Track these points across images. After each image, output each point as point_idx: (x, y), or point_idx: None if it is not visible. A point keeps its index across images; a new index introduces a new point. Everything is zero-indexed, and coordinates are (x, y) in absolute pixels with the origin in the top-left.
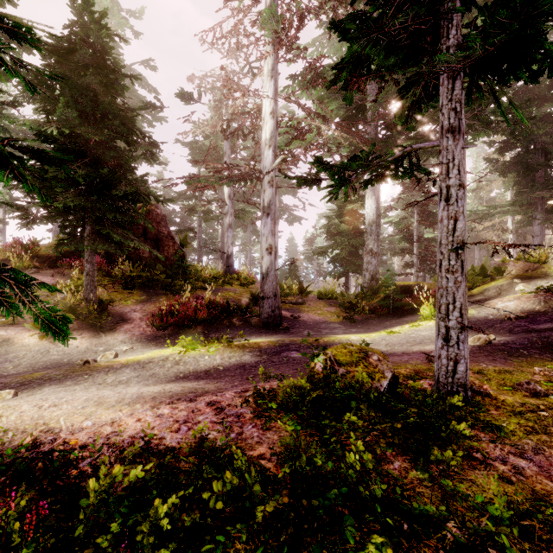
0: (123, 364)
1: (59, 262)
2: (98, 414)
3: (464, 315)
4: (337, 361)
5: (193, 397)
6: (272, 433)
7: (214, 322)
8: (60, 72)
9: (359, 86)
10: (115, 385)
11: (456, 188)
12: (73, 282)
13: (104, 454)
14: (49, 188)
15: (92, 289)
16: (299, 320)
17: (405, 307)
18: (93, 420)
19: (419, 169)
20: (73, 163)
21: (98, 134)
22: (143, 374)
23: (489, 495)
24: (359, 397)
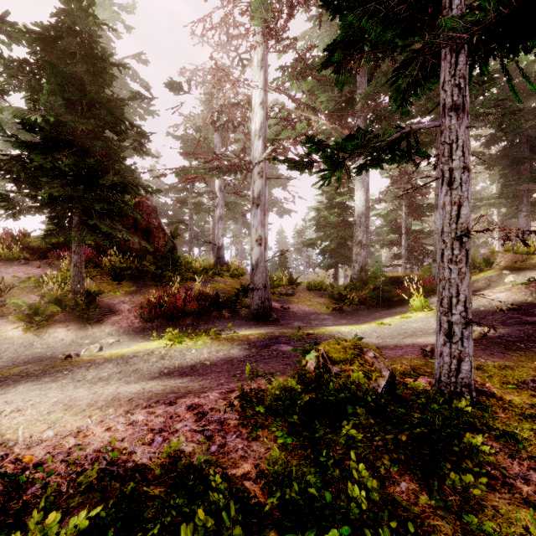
0: (106, 358)
1: (49, 253)
2: (64, 421)
3: (468, 309)
4: (330, 358)
5: (174, 398)
6: (259, 444)
7: (203, 314)
8: (47, 60)
9: (351, 69)
10: (94, 383)
11: (460, 171)
12: (62, 273)
13: (61, 475)
14: (36, 178)
15: (79, 281)
16: (289, 311)
17: (394, 298)
18: (56, 429)
19: (418, 152)
20: (60, 153)
21: (84, 123)
22: (126, 370)
23: (518, 529)
24: (354, 399)
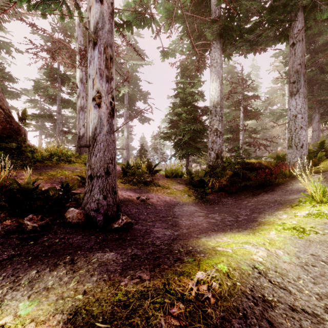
0: None
1: None
2: None
3: None
4: None
5: None
6: None
7: None
8: None
9: None
10: None
11: None
12: None
13: None
14: None
15: None
16: (147, 203)
17: (252, 184)
18: None
19: None
20: None
21: None
22: None
23: None
24: None
